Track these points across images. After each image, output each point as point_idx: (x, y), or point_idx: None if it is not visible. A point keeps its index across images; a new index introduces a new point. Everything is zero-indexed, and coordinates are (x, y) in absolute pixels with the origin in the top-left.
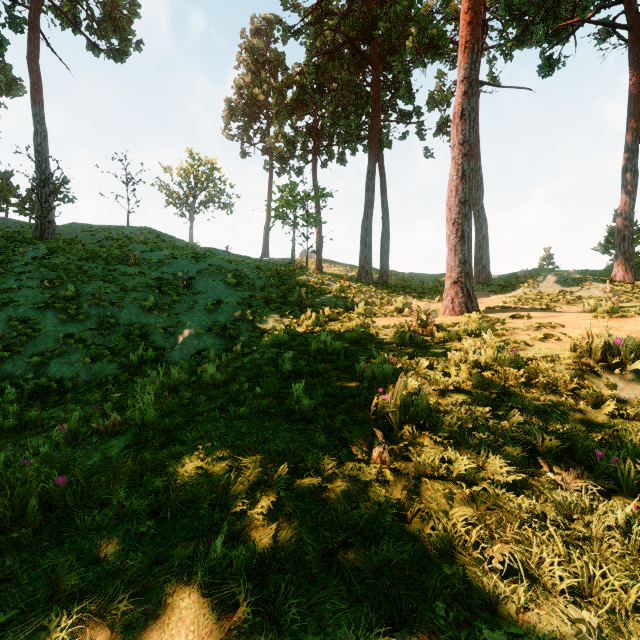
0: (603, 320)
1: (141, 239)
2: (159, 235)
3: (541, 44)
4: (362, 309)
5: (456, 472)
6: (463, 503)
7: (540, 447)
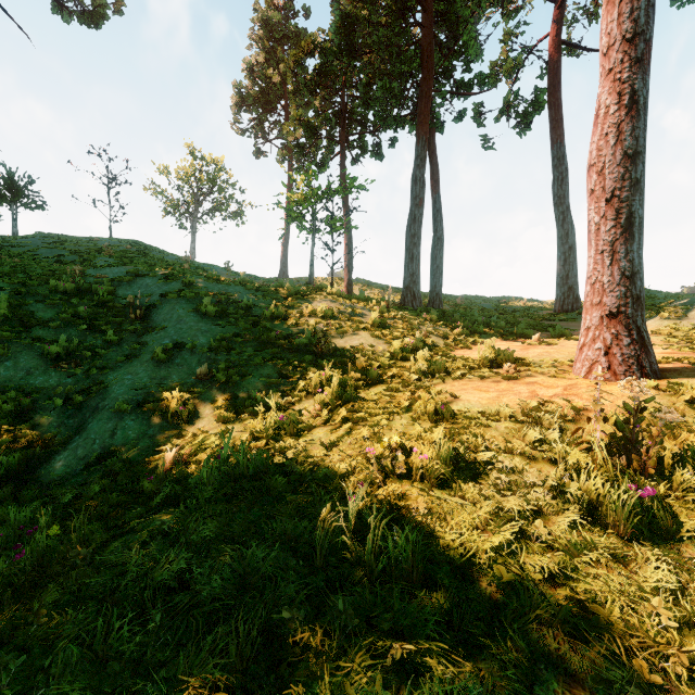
0: None
1: (110, 251)
2: (143, 248)
3: None
4: (423, 362)
5: None
6: None
7: None
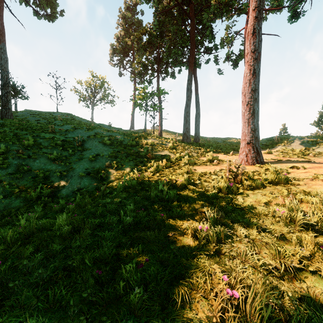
0: None
1: (60, 118)
2: (73, 117)
3: (290, 3)
4: (186, 160)
5: None
6: None
7: None
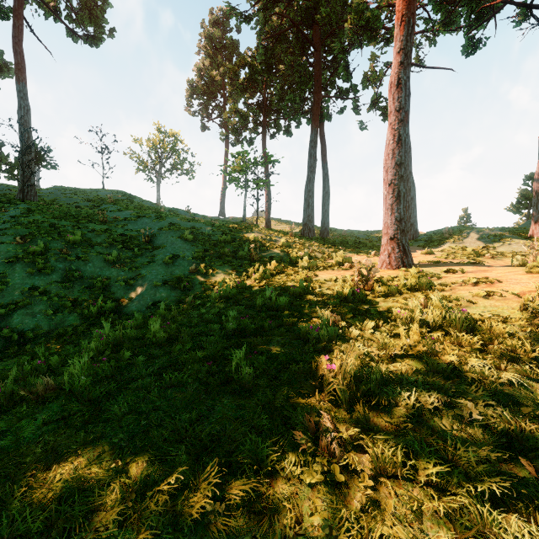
0: (538, 275)
1: (112, 200)
2: (129, 197)
3: (464, 26)
4: (306, 263)
5: (423, 475)
6: (436, 521)
7: (517, 435)
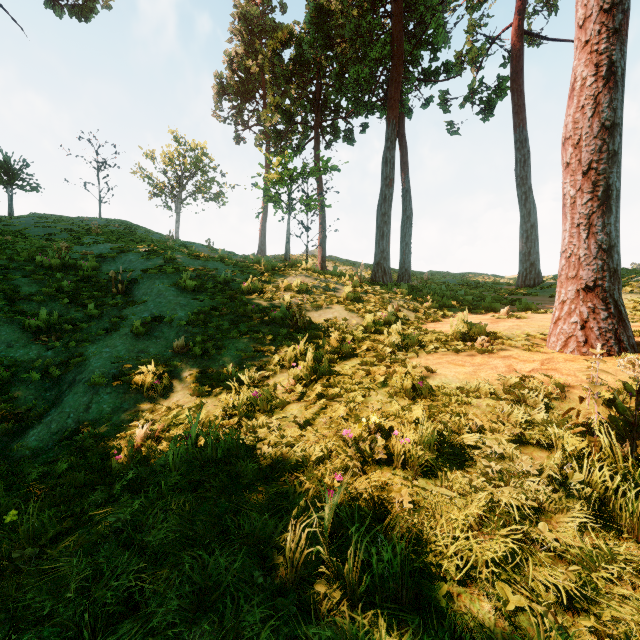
0: None
1: (98, 230)
2: (130, 227)
3: None
4: (397, 335)
5: None
6: None
7: None
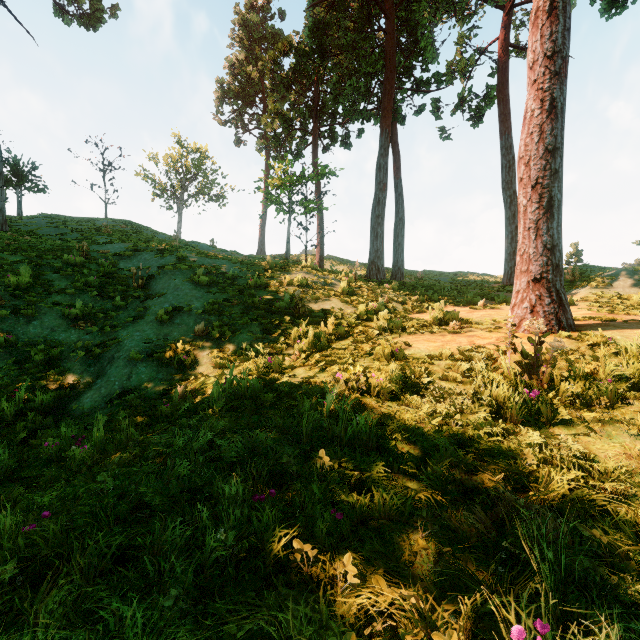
0: None
1: (108, 230)
2: (136, 228)
3: None
4: (384, 320)
5: None
6: None
7: None
